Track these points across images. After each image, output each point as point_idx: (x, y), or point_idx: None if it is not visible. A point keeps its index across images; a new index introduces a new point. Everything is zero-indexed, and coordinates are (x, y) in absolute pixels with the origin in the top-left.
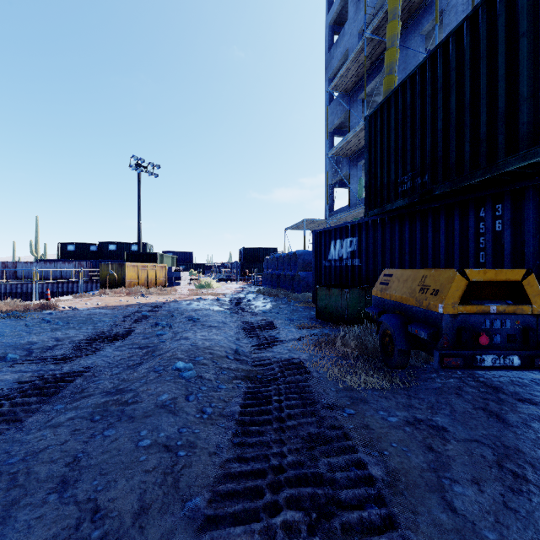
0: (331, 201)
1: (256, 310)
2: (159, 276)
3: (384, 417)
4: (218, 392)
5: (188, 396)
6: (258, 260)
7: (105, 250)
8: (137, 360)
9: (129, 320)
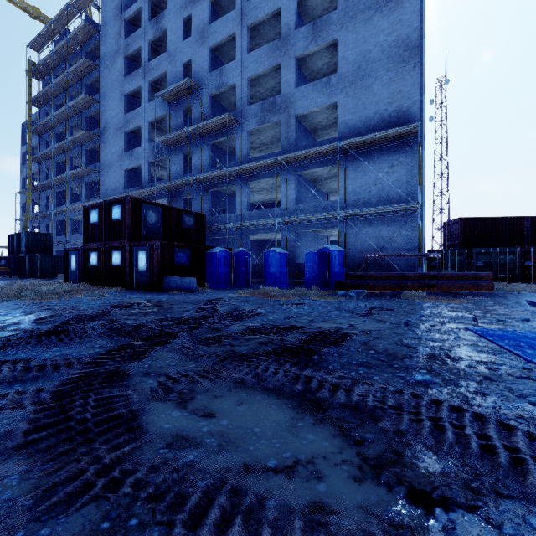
0: None
1: None
2: None
3: None
4: None
5: None
6: None
7: None
8: None
9: None
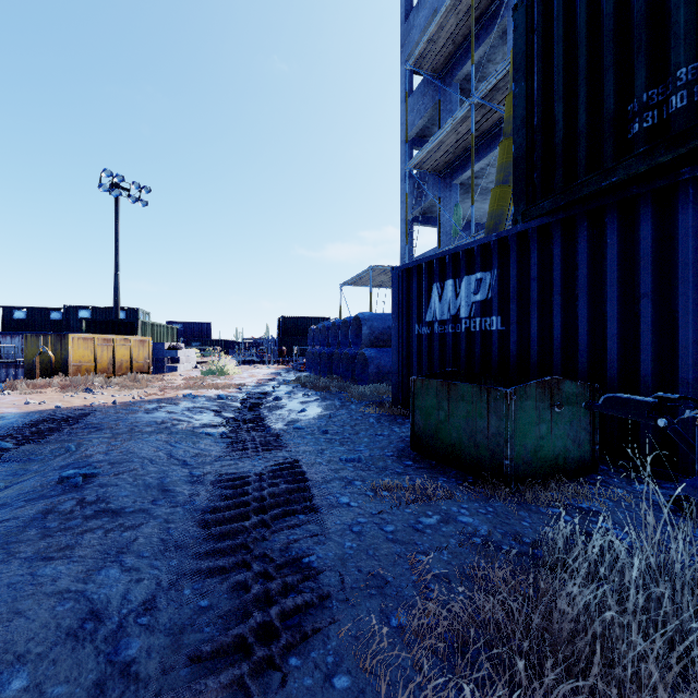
0: (409, 244)
1: (285, 420)
2: (138, 356)
3: None
4: None
5: None
6: (304, 334)
7: (72, 318)
8: None
9: None
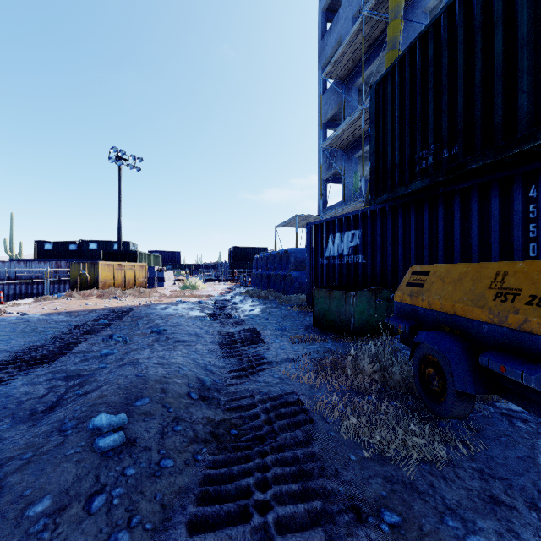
0: (324, 197)
1: (243, 314)
2: (139, 276)
3: (459, 535)
4: (155, 480)
5: (92, 499)
6: (248, 260)
7: (85, 249)
8: (50, 402)
9: (77, 331)
